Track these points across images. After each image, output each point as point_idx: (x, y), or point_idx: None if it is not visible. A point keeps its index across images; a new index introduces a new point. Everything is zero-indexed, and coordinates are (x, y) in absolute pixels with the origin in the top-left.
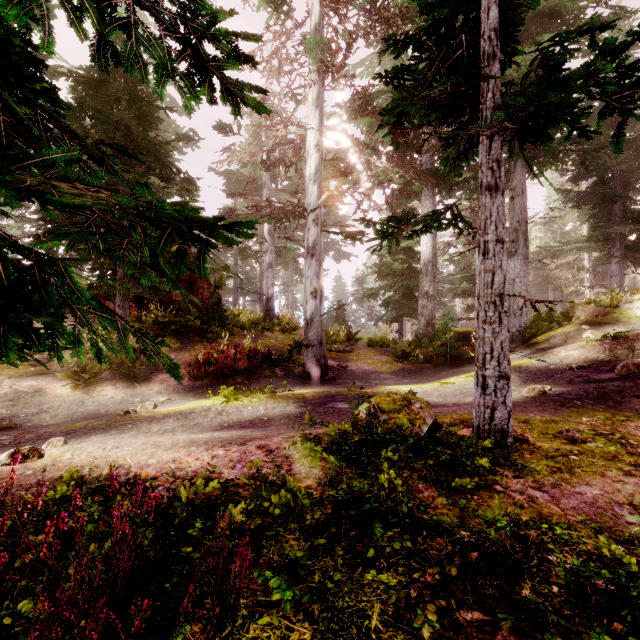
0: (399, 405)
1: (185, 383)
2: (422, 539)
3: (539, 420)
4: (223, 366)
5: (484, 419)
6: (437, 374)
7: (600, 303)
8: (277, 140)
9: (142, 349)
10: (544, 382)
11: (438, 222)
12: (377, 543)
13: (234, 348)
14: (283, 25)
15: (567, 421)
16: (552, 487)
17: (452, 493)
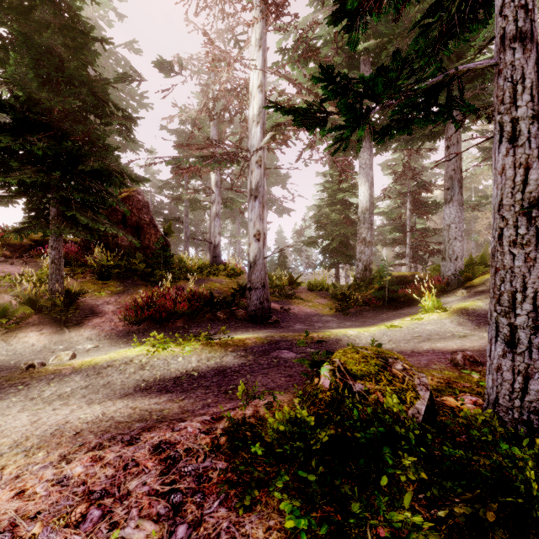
0: (376, 368)
1: (120, 328)
2: None
3: None
4: (162, 309)
5: (513, 393)
6: (377, 316)
7: None
8: (221, 88)
9: None
10: None
11: (426, 110)
12: None
13: (176, 291)
14: None
15: None
16: None
17: None
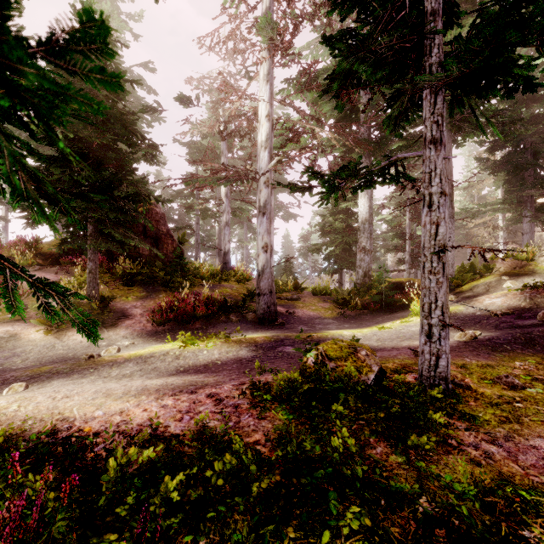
0: (346, 352)
1: (149, 328)
2: (381, 511)
3: (476, 365)
4: (183, 313)
5: (429, 367)
6: (374, 319)
7: (517, 257)
8: (232, 112)
9: (41, 304)
10: (472, 327)
11: (382, 177)
12: (333, 523)
13: (194, 296)
14: (237, 8)
15: (502, 366)
16: (505, 440)
17: (405, 449)
